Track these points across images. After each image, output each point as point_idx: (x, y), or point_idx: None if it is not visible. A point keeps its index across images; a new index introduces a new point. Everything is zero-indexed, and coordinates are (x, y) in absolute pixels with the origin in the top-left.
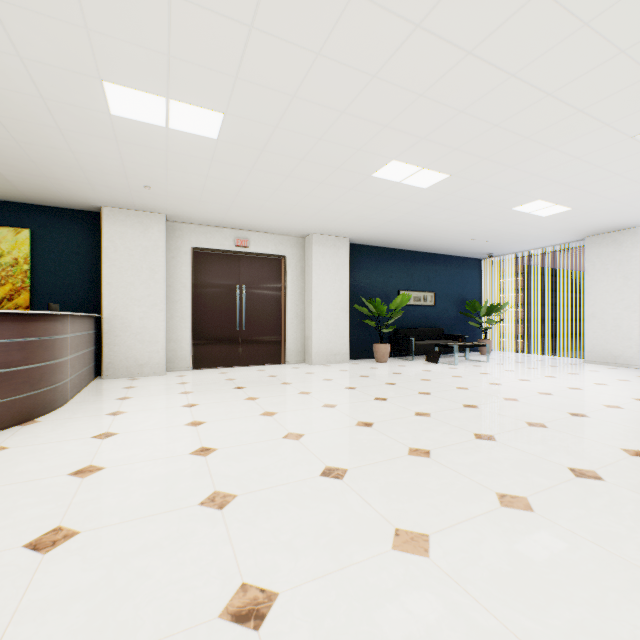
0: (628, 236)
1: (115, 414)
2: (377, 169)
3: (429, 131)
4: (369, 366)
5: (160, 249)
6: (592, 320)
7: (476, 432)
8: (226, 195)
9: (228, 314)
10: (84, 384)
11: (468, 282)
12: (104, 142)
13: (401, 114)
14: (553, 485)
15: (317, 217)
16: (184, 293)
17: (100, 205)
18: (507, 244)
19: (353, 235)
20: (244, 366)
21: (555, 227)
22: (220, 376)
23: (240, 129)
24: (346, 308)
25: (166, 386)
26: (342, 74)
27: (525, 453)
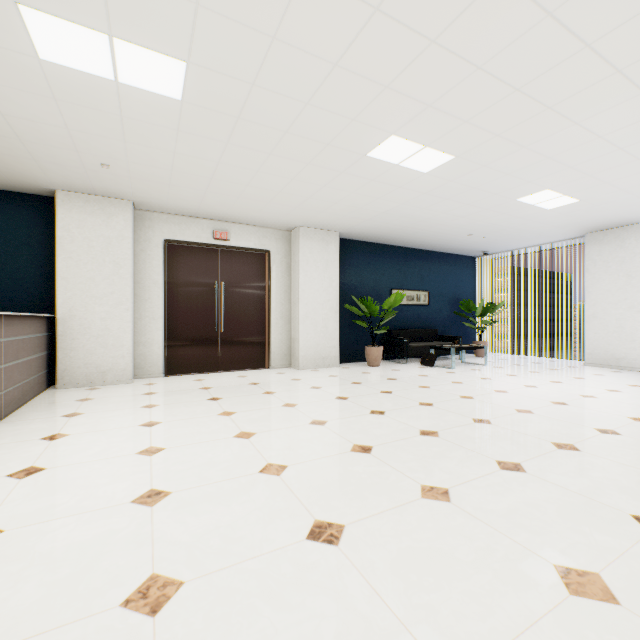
0: (632, 232)
1: (53, 438)
2: (373, 147)
3: (438, 95)
4: (361, 370)
5: (126, 240)
6: (593, 321)
7: (498, 459)
8: (199, 177)
9: (206, 314)
10: (29, 396)
11: (462, 281)
12: (40, 101)
13: (406, 69)
14: (626, 548)
15: (304, 207)
16: (155, 290)
17: (53, 188)
18: (504, 241)
19: (343, 229)
20: (224, 371)
21: (557, 222)
22: (195, 384)
23: (209, 86)
24: (336, 308)
25: (129, 397)
26: (335, 4)
27: (568, 491)
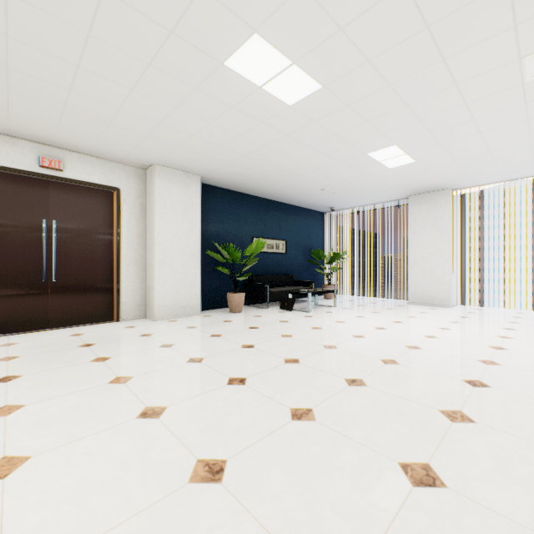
0: (442, 196)
1: None
2: (232, 50)
3: None
4: (222, 319)
5: None
6: (414, 267)
7: (401, 459)
8: None
9: (28, 259)
10: None
11: (313, 232)
12: None
13: None
14: None
15: (156, 137)
16: None
17: None
18: (349, 198)
19: (205, 172)
20: (55, 328)
21: (393, 182)
22: None
23: None
24: (197, 254)
25: None
26: None
27: (525, 531)
